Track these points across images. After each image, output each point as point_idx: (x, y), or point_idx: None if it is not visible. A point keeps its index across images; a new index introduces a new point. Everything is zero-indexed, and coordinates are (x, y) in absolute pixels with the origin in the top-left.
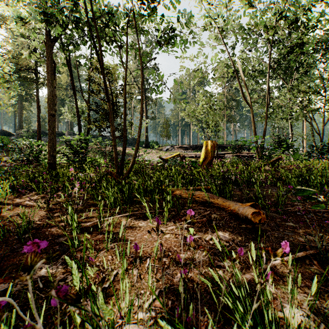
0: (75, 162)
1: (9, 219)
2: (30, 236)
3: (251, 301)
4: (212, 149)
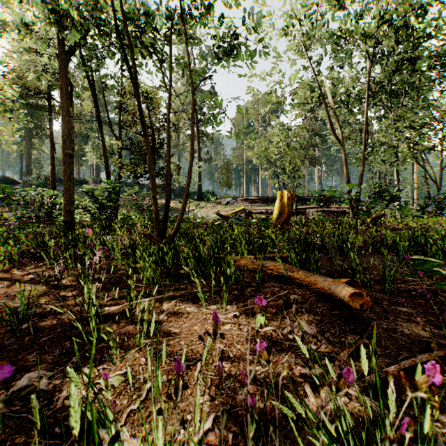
0: (102, 220)
1: (4, 300)
2: (30, 327)
3: (355, 434)
4: (289, 202)
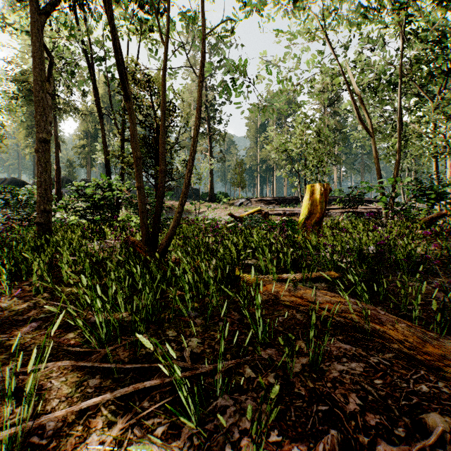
0: (95, 222)
1: None
2: None
3: None
4: (323, 199)
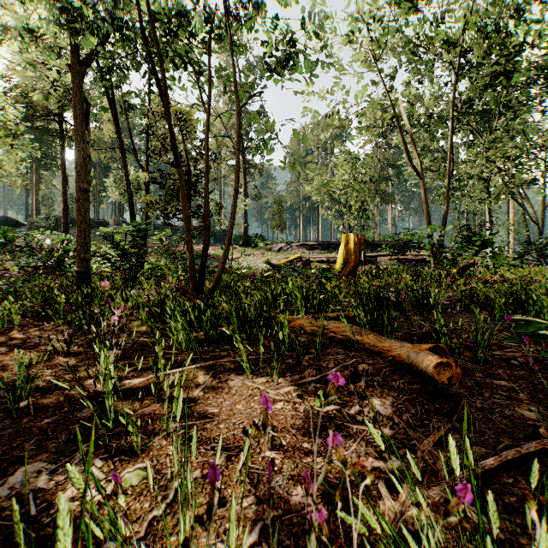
0: (125, 271)
1: None
2: (30, 405)
3: None
4: (357, 249)
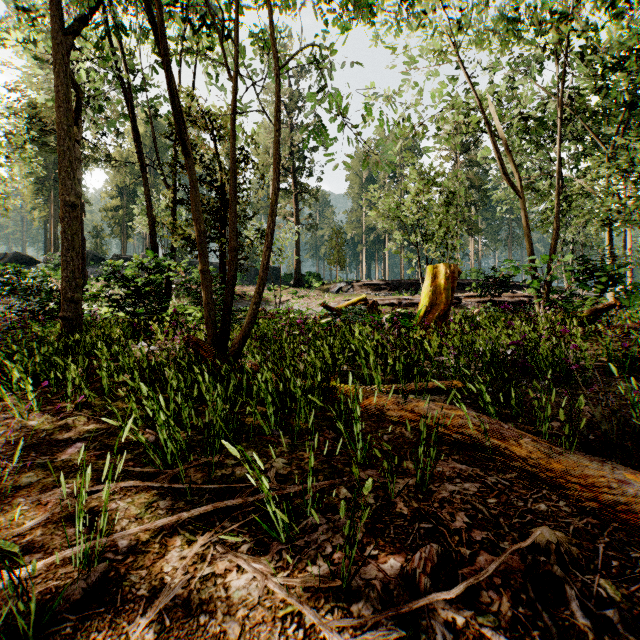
0: (137, 316)
1: None
2: None
3: None
4: (449, 285)
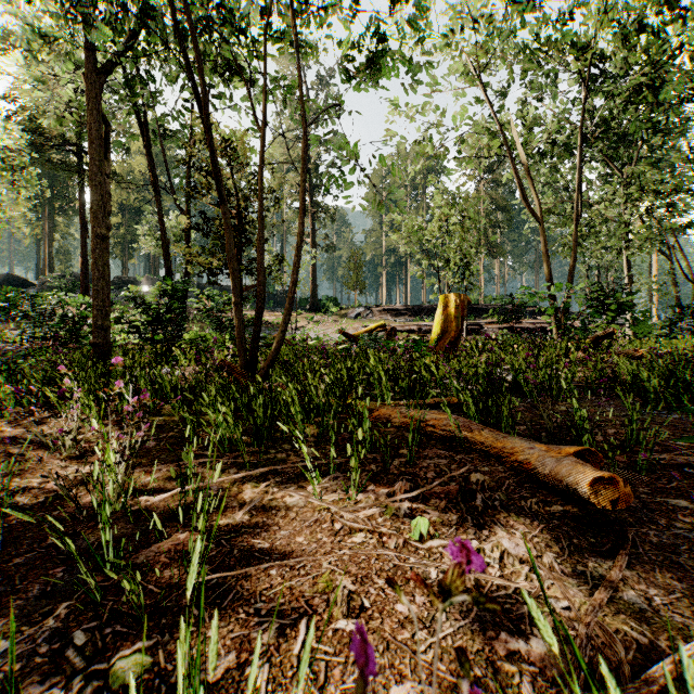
0: (157, 343)
1: None
2: None
3: None
4: (459, 314)
